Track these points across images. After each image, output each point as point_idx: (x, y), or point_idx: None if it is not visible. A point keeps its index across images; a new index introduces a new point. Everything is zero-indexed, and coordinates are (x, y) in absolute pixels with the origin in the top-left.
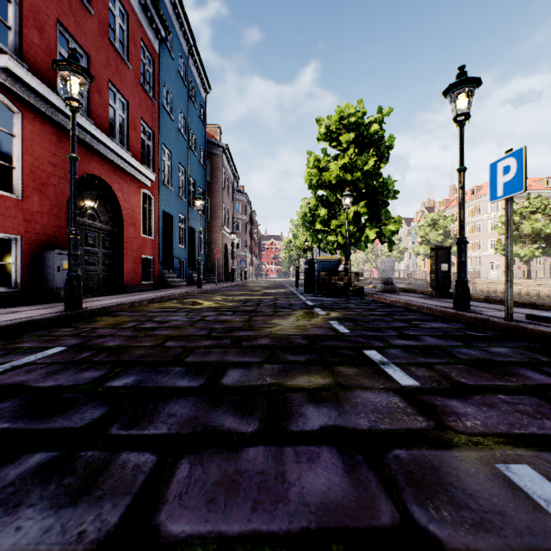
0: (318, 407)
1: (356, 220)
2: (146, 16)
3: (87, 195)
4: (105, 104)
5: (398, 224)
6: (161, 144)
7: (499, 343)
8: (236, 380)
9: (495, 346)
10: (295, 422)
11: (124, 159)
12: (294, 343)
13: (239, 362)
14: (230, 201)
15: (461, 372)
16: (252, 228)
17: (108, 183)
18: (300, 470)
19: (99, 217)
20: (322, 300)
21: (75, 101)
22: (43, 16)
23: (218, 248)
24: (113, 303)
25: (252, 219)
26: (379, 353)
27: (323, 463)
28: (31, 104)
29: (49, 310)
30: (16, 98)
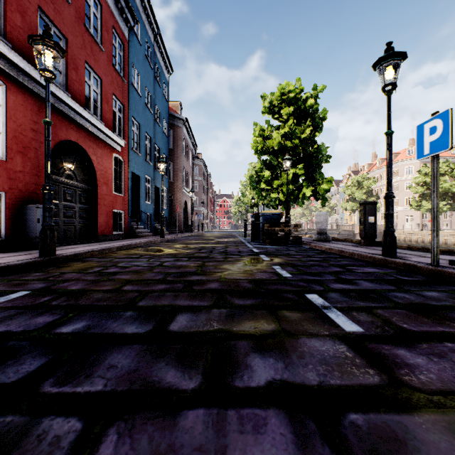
0: (264, 357)
1: (295, 181)
2: (117, 7)
3: (65, 157)
4: (81, 80)
5: (330, 183)
6: (130, 116)
7: (429, 287)
8: (183, 325)
9: (426, 290)
10: (240, 376)
11: (97, 128)
12: (241, 287)
13: (189, 306)
14: (189, 165)
15: (401, 317)
16: (208, 188)
17: (83, 148)
18: (244, 444)
19: (76, 177)
20: (266, 248)
21: (48, 72)
22: (25, 2)
23: (179, 204)
24: (84, 250)
25: (208, 180)
26: (320, 297)
27: (270, 434)
28: (14, 78)
29: (26, 256)
30: (1, 72)
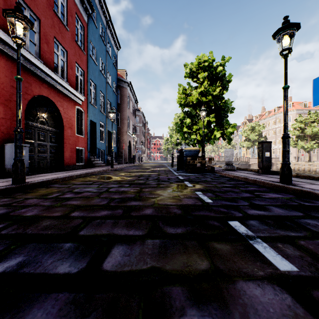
0: (203, 316)
1: (208, 126)
2: None
3: (39, 108)
4: (51, 51)
5: (234, 128)
6: (89, 79)
7: None
8: (117, 262)
9: None
10: None
11: (64, 87)
12: (171, 213)
13: (125, 235)
14: (132, 115)
15: None
16: (146, 132)
17: (53, 101)
18: None
19: (47, 123)
20: (188, 176)
21: (19, 39)
22: None
23: (125, 143)
24: (50, 178)
25: (146, 126)
26: (242, 224)
27: None
28: None
29: (3, 183)
30: None
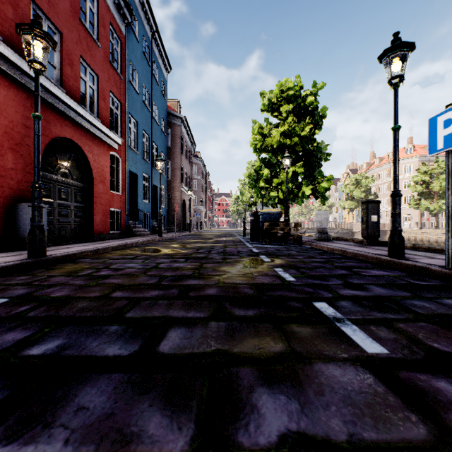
0: (274, 393)
1: (294, 179)
2: (114, 3)
3: (60, 155)
4: (76, 76)
5: (330, 182)
6: (127, 113)
7: (448, 293)
8: (175, 344)
9: (446, 297)
10: (244, 424)
11: (94, 125)
12: (241, 293)
13: (183, 318)
14: (187, 163)
15: (427, 332)
16: (207, 187)
17: (79, 145)
18: None
19: (71, 175)
20: (266, 248)
21: (38, 63)
22: None
23: (177, 203)
24: (77, 251)
25: (207, 179)
26: (330, 306)
27: None
28: (5, 72)
29: (15, 257)
30: None
